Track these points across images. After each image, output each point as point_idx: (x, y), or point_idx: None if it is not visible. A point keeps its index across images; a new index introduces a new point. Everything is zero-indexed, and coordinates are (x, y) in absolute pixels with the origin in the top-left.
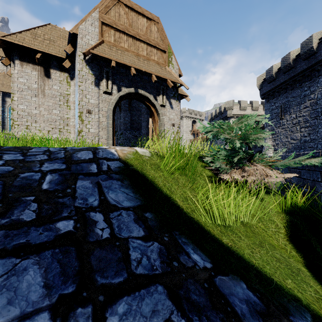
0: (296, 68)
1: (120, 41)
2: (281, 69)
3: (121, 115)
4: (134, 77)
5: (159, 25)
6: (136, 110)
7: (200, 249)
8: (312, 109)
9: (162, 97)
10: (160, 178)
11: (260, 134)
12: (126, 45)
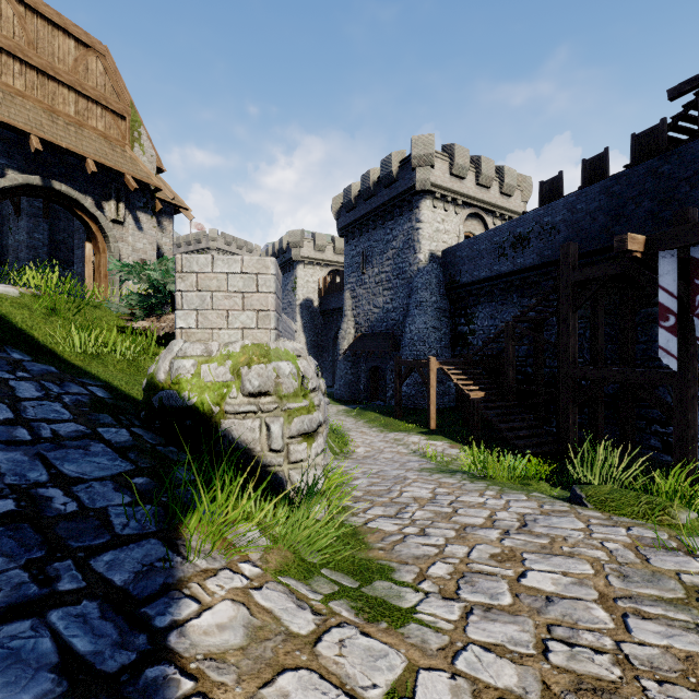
0: (378, 197)
1: (2, 70)
2: (361, 194)
3: (19, 226)
4: (41, 153)
5: (110, 63)
6: (66, 220)
7: (30, 355)
8: (395, 264)
9: (115, 206)
10: (22, 316)
11: (173, 278)
12: (18, 82)
